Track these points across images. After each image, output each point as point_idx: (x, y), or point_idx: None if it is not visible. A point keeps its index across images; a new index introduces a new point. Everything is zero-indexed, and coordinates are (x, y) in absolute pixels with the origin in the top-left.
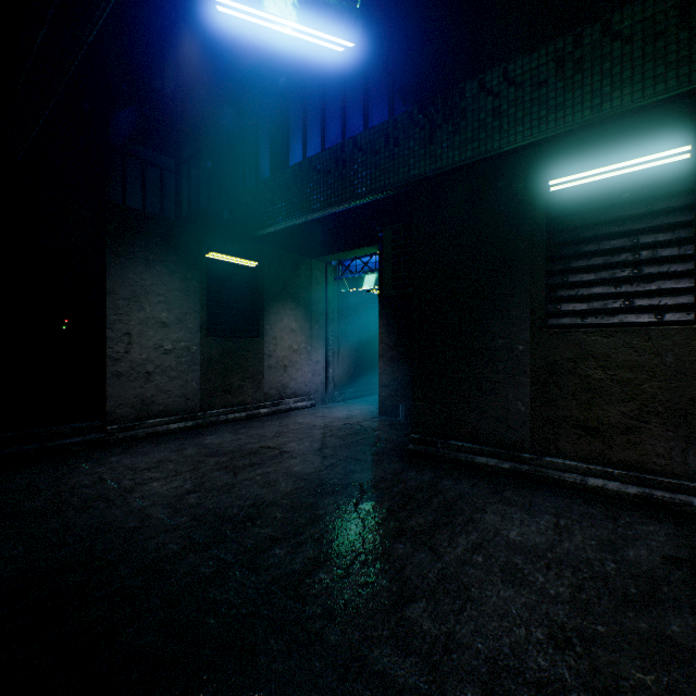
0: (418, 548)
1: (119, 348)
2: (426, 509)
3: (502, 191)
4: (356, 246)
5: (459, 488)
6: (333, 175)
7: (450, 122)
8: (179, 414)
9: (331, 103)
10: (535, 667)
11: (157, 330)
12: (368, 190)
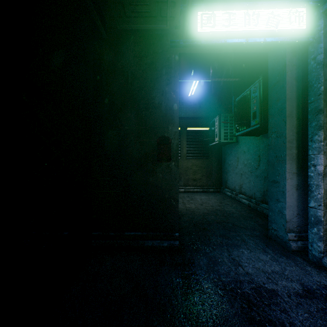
0: None
1: None
2: None
3: None
4: None
5: None
6: None
7: None
8: None
9: None
10: None
11: None
12: None
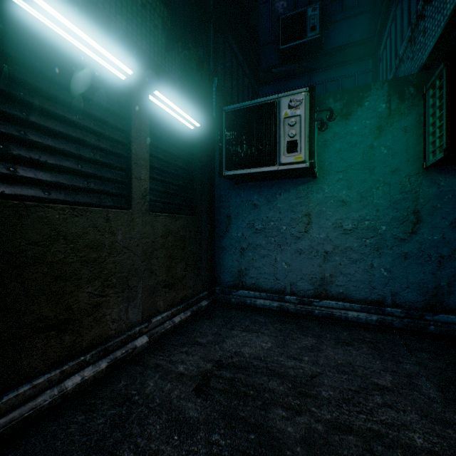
0: None
1: None
2: None
3: None
4: None
5: None
6: None
7: None
8: None
9: None
10: None
11: None
12: None
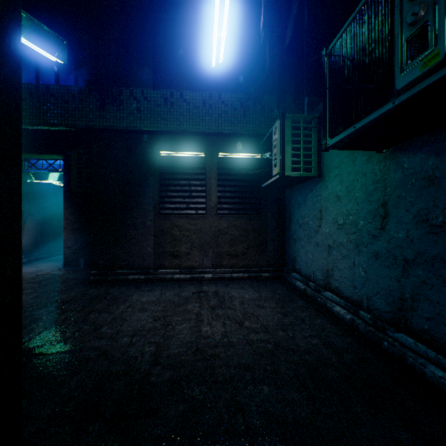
0: (102, 313)
1: None
2: (104, 301)
3: (141, 150)
4: (44, 152)
5: (121, 290)
6: (28, 103)
7: (115, 104)
8: None
9: (25, 52)
10: (148, 327)
11: None
12: (59, 123)
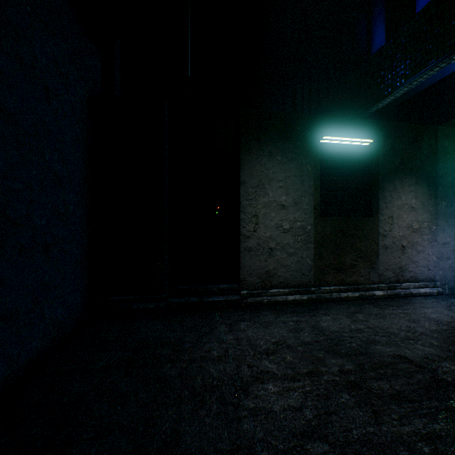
0: None
1: (248, 227)
2: None
3: None
4: None
5: None
6: None
7: None
8: (295, 287)
9: None
10: None
11: (277, 211)
12: None
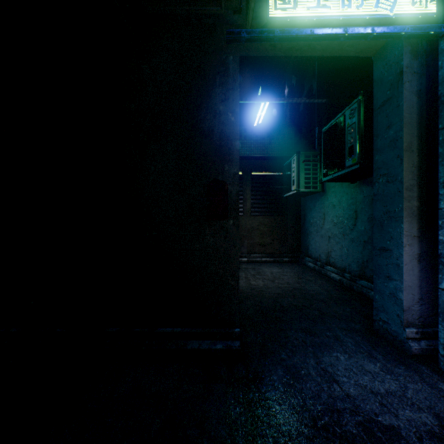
0: None
1: None
2: None
3: None
4: None
5: None
6: None
7: None
8: None
9: None
10: None
11: None
12: None
